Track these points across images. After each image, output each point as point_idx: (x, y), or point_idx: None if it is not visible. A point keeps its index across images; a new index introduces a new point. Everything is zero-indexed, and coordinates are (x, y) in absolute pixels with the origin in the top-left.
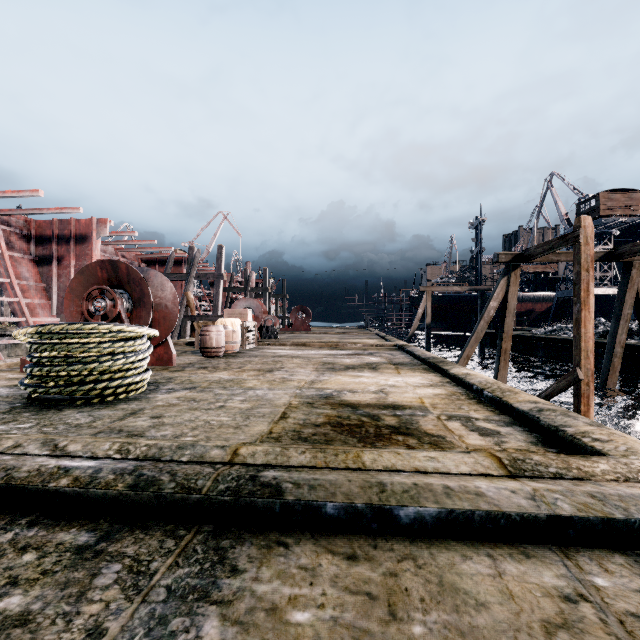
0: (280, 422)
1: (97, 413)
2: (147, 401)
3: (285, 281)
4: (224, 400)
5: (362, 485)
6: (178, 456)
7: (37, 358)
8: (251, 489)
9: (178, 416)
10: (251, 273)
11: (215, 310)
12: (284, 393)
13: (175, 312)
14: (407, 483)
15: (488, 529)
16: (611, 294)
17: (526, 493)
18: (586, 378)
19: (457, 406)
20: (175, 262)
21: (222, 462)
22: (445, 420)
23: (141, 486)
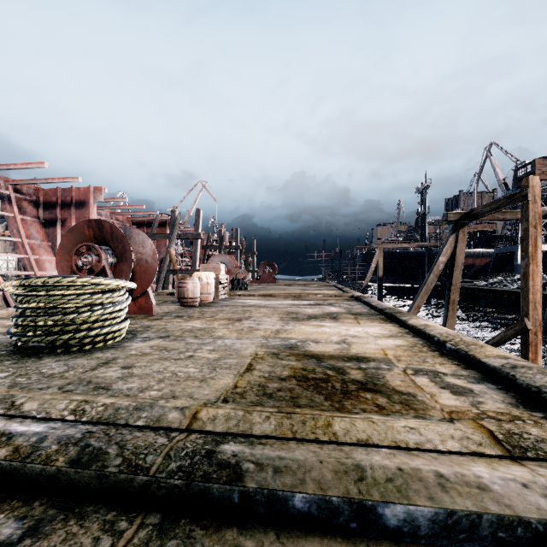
0: (246, 375)
1: (72, 362)
2: (122, 350)
3: (254, 240)
4: (194, 349)
5: (336, 468)
6: (134, 419)
7: (21, 309)
8: (206, 470)
9: (148, 366)
10: (225, 233)
11: (193, 265)
12: (251, 343)
13: (154, 266)
14: (390, 467)
15: (500, 539)
16: (546, 250)
17: (542, 488)
18: (534, 328)
19: (421, 359)
20: (160, 224)
21: (179, 428)
22: (412, 375)
23: (83, 461)
